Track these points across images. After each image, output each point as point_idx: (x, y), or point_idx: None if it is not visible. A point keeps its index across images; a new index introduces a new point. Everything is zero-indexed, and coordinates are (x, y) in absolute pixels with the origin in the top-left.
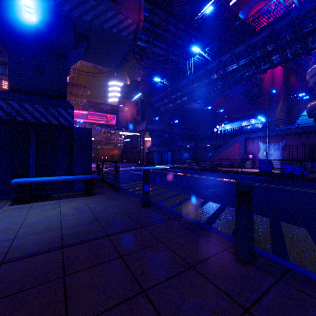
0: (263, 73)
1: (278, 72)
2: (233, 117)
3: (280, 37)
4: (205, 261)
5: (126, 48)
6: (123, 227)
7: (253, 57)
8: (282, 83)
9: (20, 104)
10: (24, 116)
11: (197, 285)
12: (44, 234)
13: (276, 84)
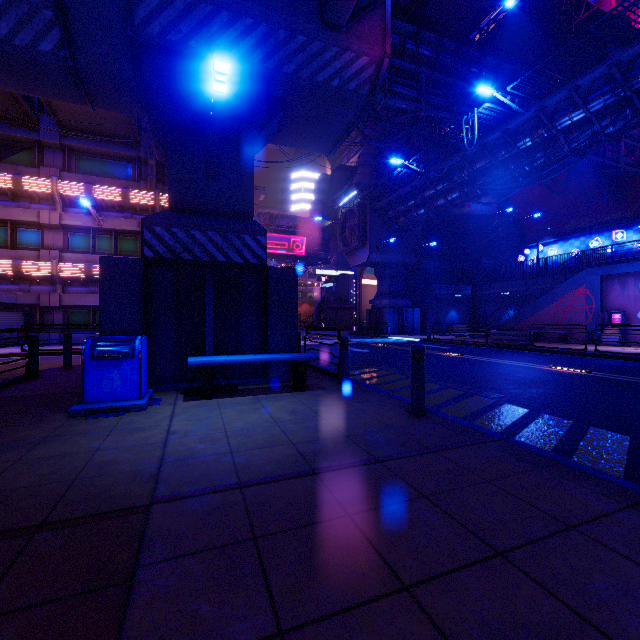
0: None
1: None
2: (567, 229)
3: None
4: (596, 522)
5: (353, 112)
6: (397, 450)
7: (628, 90)
8: None
9: (187, 233)
10: (193, 252)
11: (599, 558)
12: (271, 450)
13: None
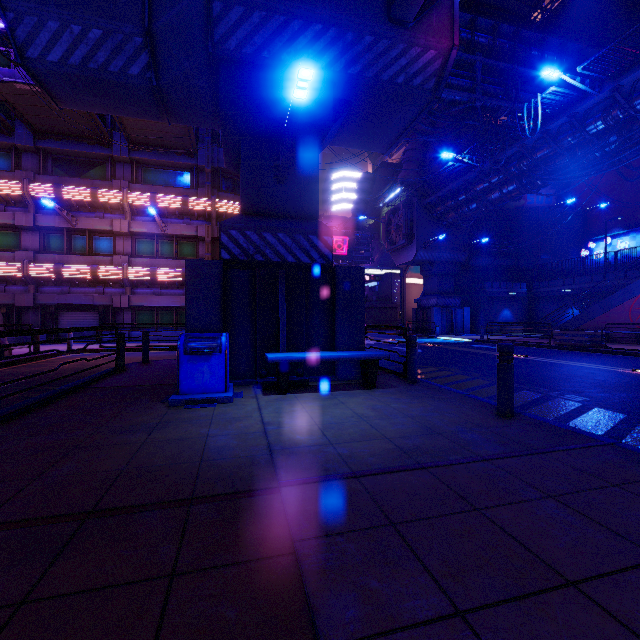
0: None
1: None
2: None
3: None
4: None
5: (416, 108)
6: (499, 449)
7: None
8: None
9: (260, 235)
10: (264, 254)
11: None
12: (369, 443)
13: None
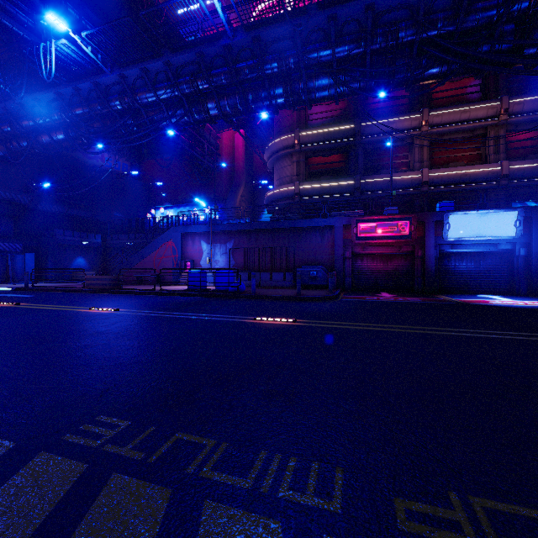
0: (199, 127)
1: (240, 143)
2: (180, 199)
3: (213, 73)
4: None
5: None
6: None
7: (179, 91)
8: (244, 160)
9: None
10: None
11: None
12: None
13: (238, 159)
